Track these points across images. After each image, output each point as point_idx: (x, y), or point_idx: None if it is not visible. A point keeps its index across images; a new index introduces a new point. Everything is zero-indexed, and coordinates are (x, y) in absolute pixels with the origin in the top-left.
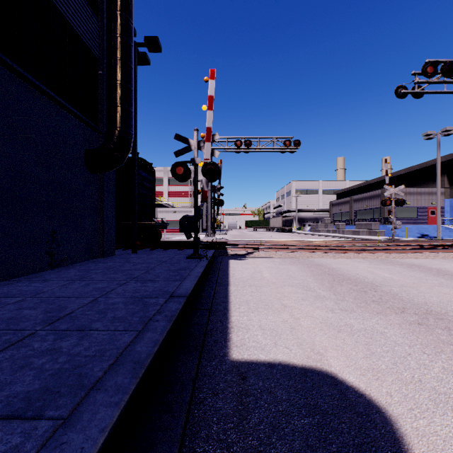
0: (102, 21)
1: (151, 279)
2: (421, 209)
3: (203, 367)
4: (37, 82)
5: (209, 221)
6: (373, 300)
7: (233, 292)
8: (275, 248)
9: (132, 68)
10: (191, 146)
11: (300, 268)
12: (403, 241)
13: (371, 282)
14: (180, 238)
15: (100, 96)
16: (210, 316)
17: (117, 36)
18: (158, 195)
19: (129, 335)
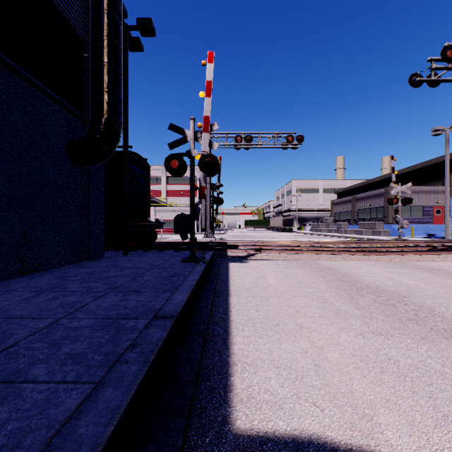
0: None
1: (136, 290)
2: (426, 208)
3: (190, 449)
4: (3, 55)
5: (207, 220)
6: (408, 317)
7: (234, 306)
8: (279, 250)
9: (121, 49)
10: (187, 137)
11: (309, 273)
12: (412, 241)
13: (396, 291)
14: (178, 238)
15: (86, 81)
16: (205, 344)
17: (104, 12)
18: (157, 194)
19: (77, 394)
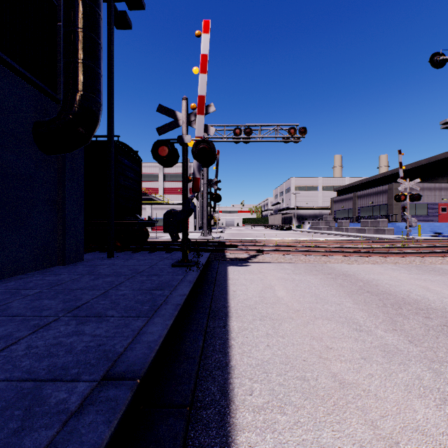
0: None
1: (100, 313)
2: (431, 206)
3: None
4: None
5: (204, 218)
6: None
7: (236, 336)
8: (283, 251)
9: (100, 14)
10: (179, 120)
11: (323, 281)
12: (422, 240)
13: (445, 308)
14: None
15: (60, 55)
16: (189, 431)
17: None
18: (154, 191)
19: None
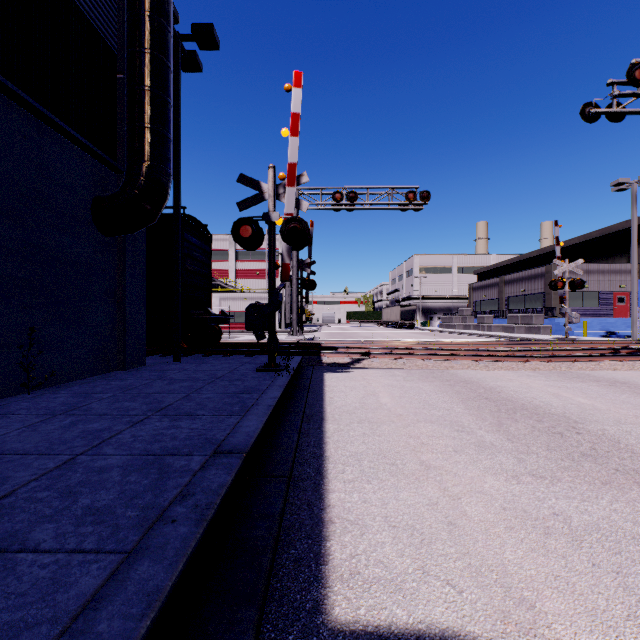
0: None
1: (190, 413)
2: (604, 295)
3: None
4: None
5: (294, 312)
6: (582, 453)
7: (331, 435)
8: (395, 354)
9: (170, 67)
10: (264, 193)
11: (438, 387)
12: (584, 341)
13: (563, 413)
14: (252, 337)
15: (120, 114)
16: (289, 492)
17: (145, 14)
18: (222, 274)
19: (98, 569)
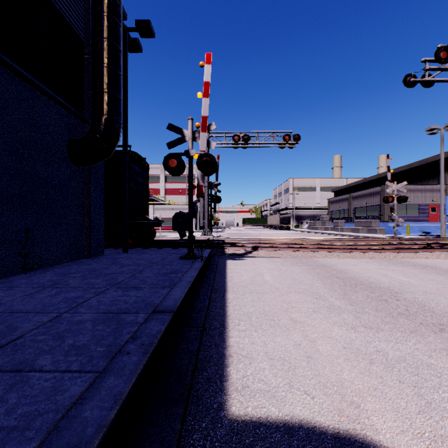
0: (89, 1)
1: (136, 286)
2: (422, 207)
3: (188, 432)
4: (6, 58)
5: (205, 218)
6: (399, 312)
7: (231, 301)
8: (275, 247)
9: (121, 51)
10: (185, 136)
11: (304, 270)
12: (407, 239)
13: (389, 287)
14: (177, 235)
15: (86, 82)
16: (203, 337)
17: (104, 14)
18: (156, 192)
19: (82, 382)
